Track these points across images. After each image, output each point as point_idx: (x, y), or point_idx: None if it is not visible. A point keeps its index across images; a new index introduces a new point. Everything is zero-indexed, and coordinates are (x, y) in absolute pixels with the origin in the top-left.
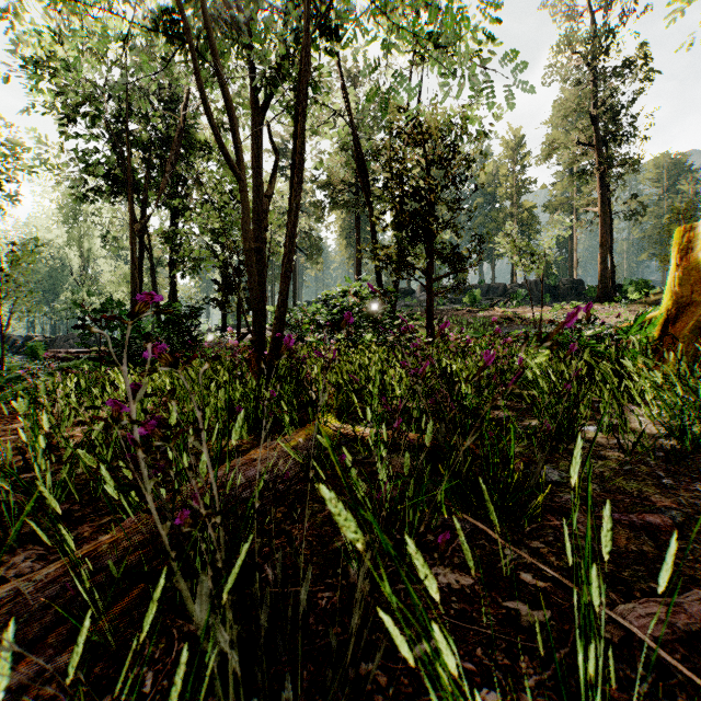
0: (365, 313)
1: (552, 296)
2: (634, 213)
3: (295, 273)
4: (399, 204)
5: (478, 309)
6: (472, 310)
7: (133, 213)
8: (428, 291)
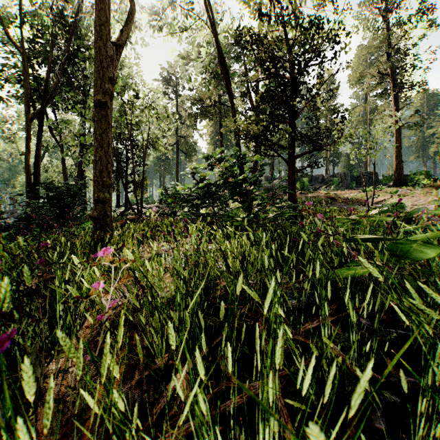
0: (232, 182)
1: (355, 183)
2: (416, 124)
3: (177, 166)
4: (266, 70)
5: (306, 192)
6: (303, 192)
7: (26, 103)
8: (291, 167)
